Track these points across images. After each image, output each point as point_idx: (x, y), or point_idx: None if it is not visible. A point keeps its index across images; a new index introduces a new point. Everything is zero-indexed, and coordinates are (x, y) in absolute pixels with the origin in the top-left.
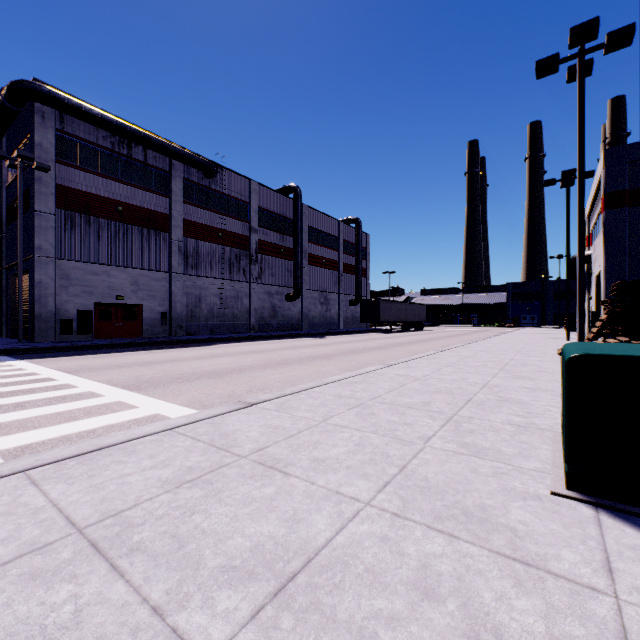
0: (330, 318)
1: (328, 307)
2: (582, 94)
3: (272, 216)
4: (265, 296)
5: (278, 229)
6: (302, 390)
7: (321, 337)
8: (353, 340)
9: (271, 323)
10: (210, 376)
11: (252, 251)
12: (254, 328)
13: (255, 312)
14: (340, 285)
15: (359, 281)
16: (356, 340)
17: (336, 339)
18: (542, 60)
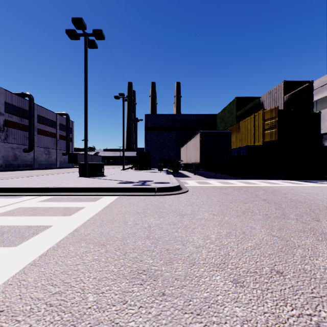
0: (51, 161)
1: (50, 156)
2: (123, 107)
3: (14, 107)
4: (10, 149)
5: (18, 114)
6: (43, 175)
7: (46, 169)
8: (62, 170)
9: (14, 163)
10: (4, 178)
11: (1, 125)
12: (2, 166)
13: (3, 157)
14: (57, 145)
15: (68, 144)
16: (64, 170)
17: (54, 170)
18: (115, 96)
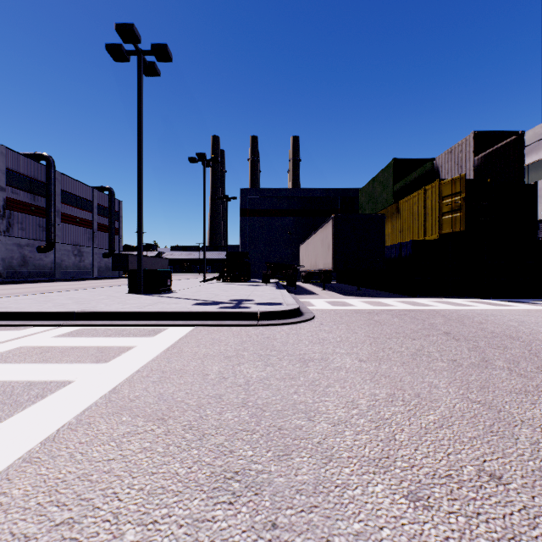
0: (84, 267)
1: (82, 258)
2: (204, 177)
3: (22, 177)
4: (14, 247)
5: (29, 189)
6: (67, 291)
7: (75, 281)
8: (103, 282)
9: (21, 271)
10: (3, 295)
11: None
12: (2, 275)
13: (3, 261)
14: (94, 241)
15: (112, 238)
16: (105, 282)
17: (89, 282)
18: (190, 158)
